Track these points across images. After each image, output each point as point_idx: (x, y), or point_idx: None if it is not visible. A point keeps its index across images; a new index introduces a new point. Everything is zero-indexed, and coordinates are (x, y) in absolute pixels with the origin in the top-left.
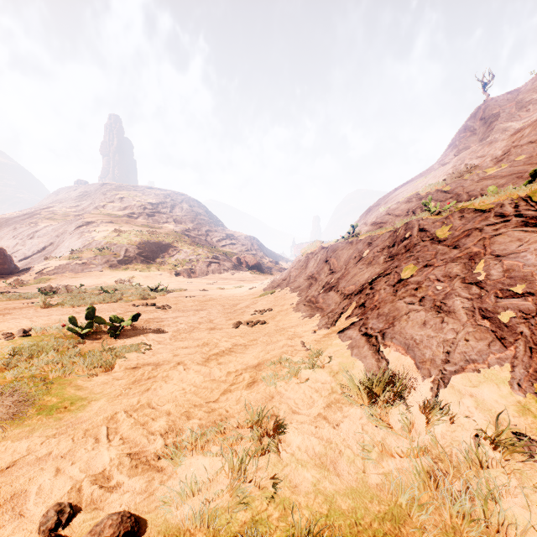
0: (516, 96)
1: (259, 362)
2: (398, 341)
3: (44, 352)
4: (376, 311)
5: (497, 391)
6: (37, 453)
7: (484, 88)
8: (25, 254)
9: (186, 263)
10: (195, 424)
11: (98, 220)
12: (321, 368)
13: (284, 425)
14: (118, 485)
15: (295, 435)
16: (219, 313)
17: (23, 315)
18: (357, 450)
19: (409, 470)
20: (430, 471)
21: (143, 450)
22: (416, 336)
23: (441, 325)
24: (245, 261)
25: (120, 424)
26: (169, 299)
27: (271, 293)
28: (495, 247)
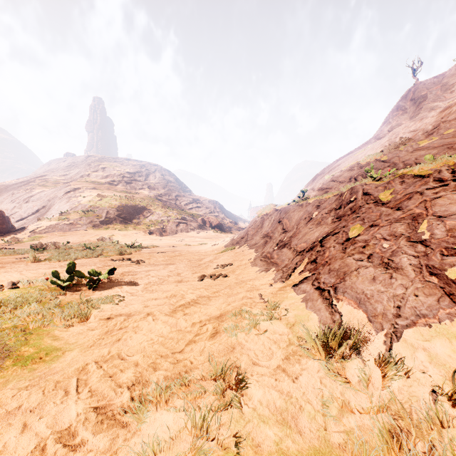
0: (441, 79)
1: (221, 313)
2: (350, 295)
3: (26, 304)
4: (327, 267)
5: (450, 346)
6: (7, 407)
7: (414, 73)
8: (21, 216)
9: (158, 224)
10: (161, 376)
11: (84, 186)
12: (279, 320)
13: (246, 378)
14: (83, 443)
15: (256, 389)
16: (186, 267)
17: (15, 268)
18: (316, 405)
19: (370, 428)
20: (391, 429)
21: (109, 403)
22: (367, 291)
23: (390, 280)
24: (209, 221)
25: (90, 375)
26: (142, 254)
27: (231, 249)
28: (436, 208)
